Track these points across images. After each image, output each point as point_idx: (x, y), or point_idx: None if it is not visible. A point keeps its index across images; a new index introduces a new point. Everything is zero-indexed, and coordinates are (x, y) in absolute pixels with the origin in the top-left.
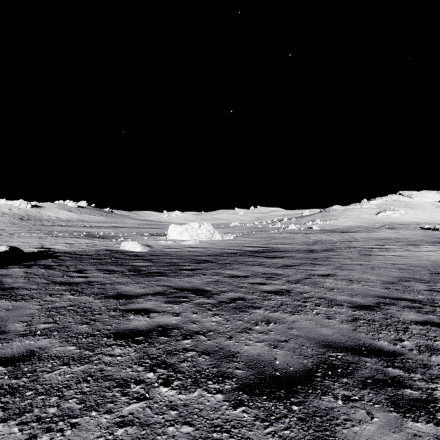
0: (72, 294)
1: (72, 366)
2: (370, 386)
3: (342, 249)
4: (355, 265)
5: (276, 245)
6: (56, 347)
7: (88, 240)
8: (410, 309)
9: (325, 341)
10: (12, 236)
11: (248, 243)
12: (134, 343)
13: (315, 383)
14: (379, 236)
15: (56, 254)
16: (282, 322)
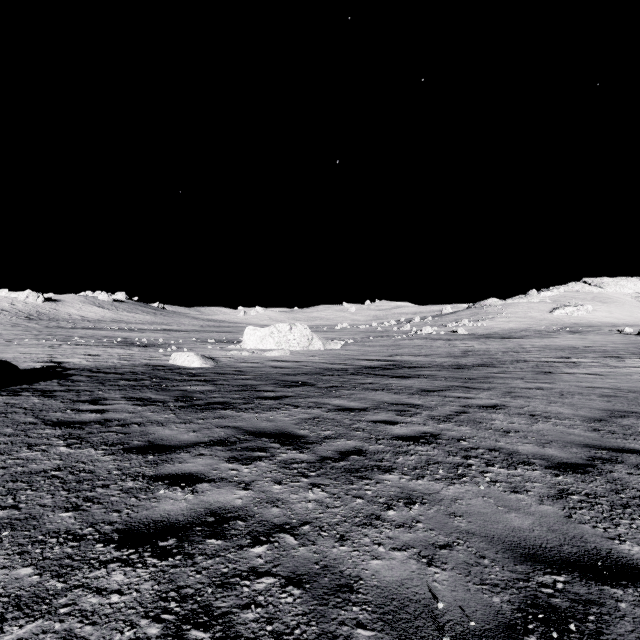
0: (68, 445)
1: (7, 626)
2: None
3: (506, 363)
4: (532, 390)
5: (406, 358)
6: None
7: (122, 350)
8: None
9: (522, 545)
10: (8, 344)
11: (363, 355)
12: (154, 556)
13: None
14: (558, 343)
15: (68, 371)
16: (434, 500)
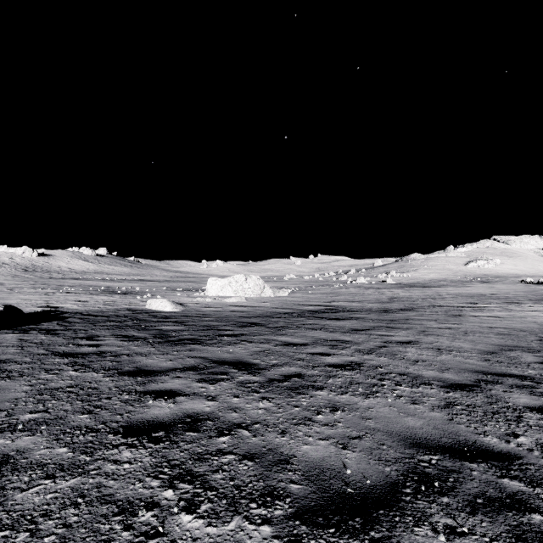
0: (75, 370)
1: (58, 480)
2: (481, 509)
3: (424, 308)
4: (442, 329)
5: (342, 303)
6: (40, 449)
7: (106, 297)
8: (520, 389)
9: (412, 437)
10: (11, 292)
11: (307, 301)
12: (150, 442)
13: (403, 505)
14: (469, 291)
15: (63, 314)
16: (352, 408)
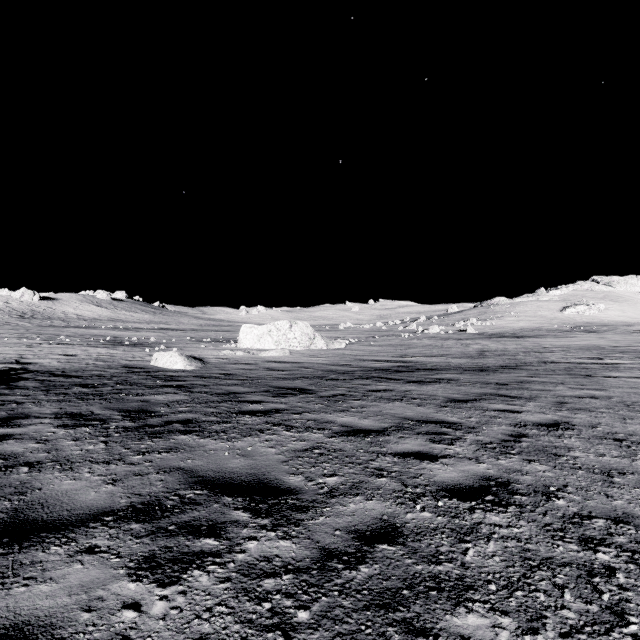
0: None
1: None
2: None
3: (533, 365)
4: (586, 399)
5: (418, 358)
6: None
7: (105, 350)
8: None
9: None
10: None
11: (370, 355)
12: None
13: None
14: (579, 343)
15: (24, 374)
16: None
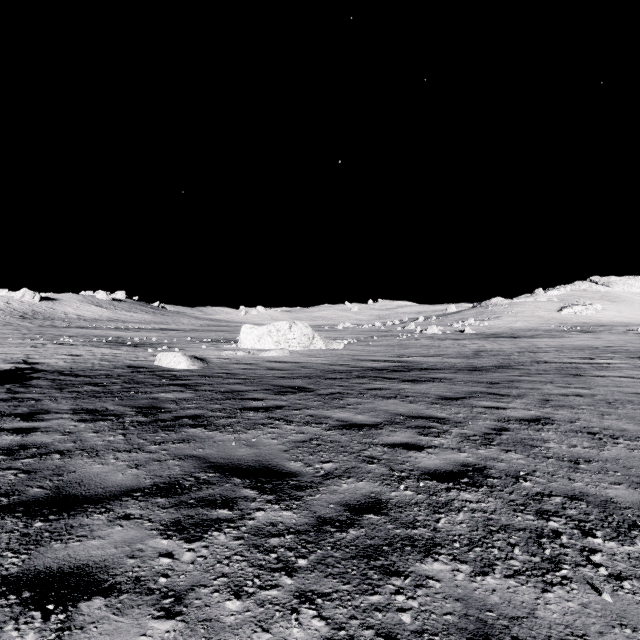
0: None
1: None
2: None
3: (526, 365)
4: (571, 397)
5: (415, 358)
6: None
7: (108, 350)
8: None
9: None
10: None
11: (368, 355)
12: None
13: None
14: (574, 343)
15: (34, 373)
16: None
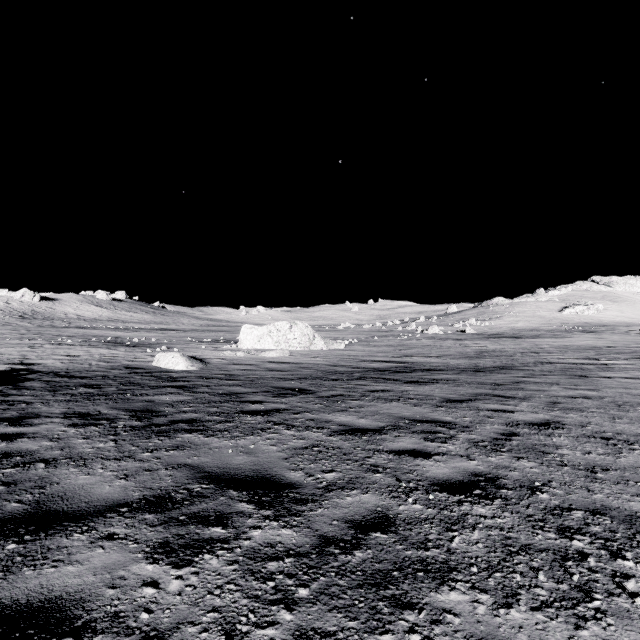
0: None
1: None
2: None
3: (530, 365)
4: (579, 399)
5: (417, 359)
6: None
7: (107, 351)
8: None
9: None
10: None
11: (369, 355)
12: None
13: None
14: (577, 343)
15: (29, 375)
16: None
